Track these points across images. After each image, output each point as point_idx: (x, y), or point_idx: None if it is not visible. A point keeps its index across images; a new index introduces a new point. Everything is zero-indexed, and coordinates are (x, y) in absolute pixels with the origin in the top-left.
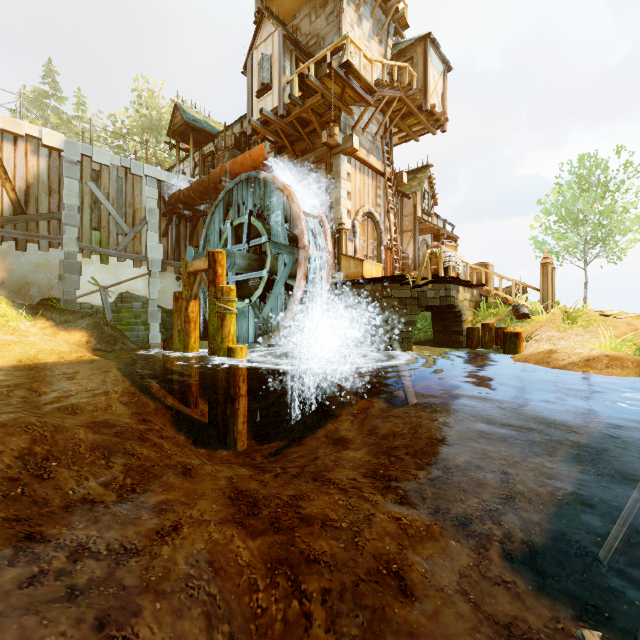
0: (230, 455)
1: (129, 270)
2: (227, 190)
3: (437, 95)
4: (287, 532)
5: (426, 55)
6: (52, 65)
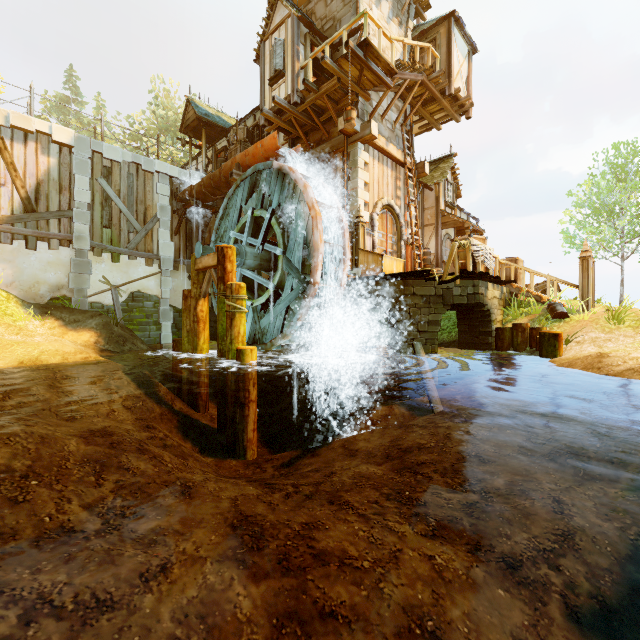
0: (239, 465)
1: (140, 269)
2: (238, 183)
3: (461, 79)
4: (298, 574)
5: (450, 35)
6: (73, 70)
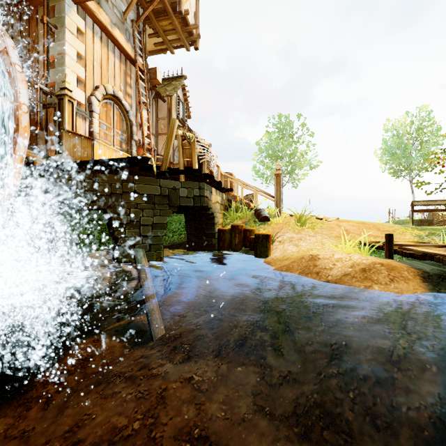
0: None
1: None
2: None
3: (191, 9)
4: None
5: None
6: None
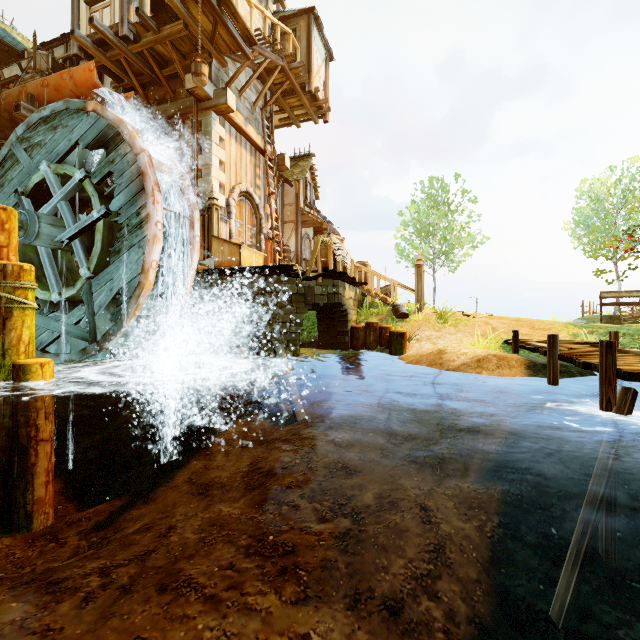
0: (16, 544)
1: None
2: (30, 122)
3: (320, 80)
4: None
5: (310, 31)
6: None
